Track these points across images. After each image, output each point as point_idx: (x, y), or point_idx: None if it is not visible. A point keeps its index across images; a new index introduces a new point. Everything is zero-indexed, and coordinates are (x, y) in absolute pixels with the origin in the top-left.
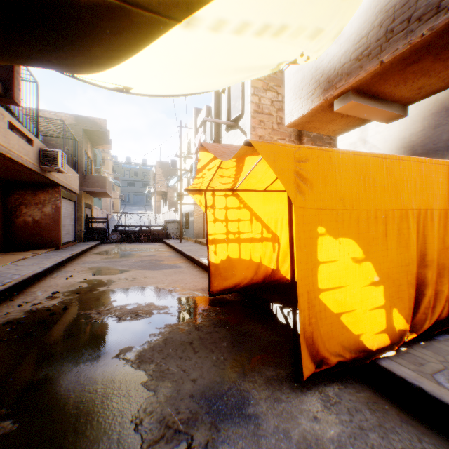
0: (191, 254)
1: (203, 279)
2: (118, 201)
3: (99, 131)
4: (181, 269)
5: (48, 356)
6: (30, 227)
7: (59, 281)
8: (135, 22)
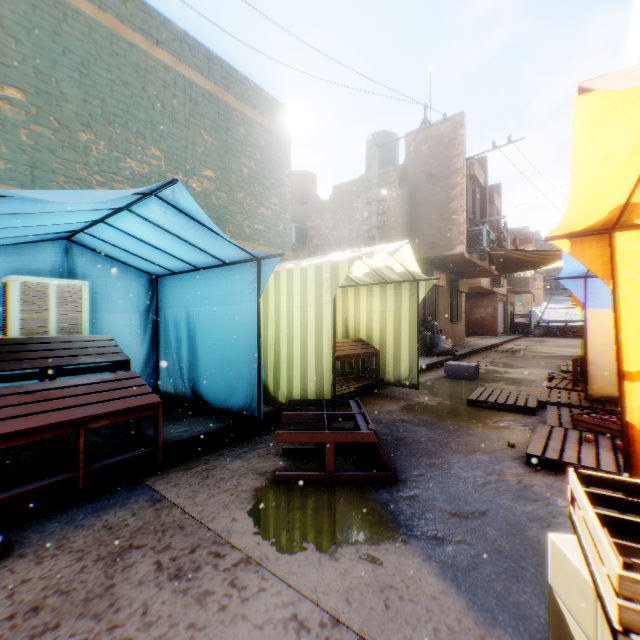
0: None
1: None
2: (540, 292)
3: (522, 238)
4: None
5: (520, 353)
6: (478, 322)
7: (509, 346)
8: (545, 263)
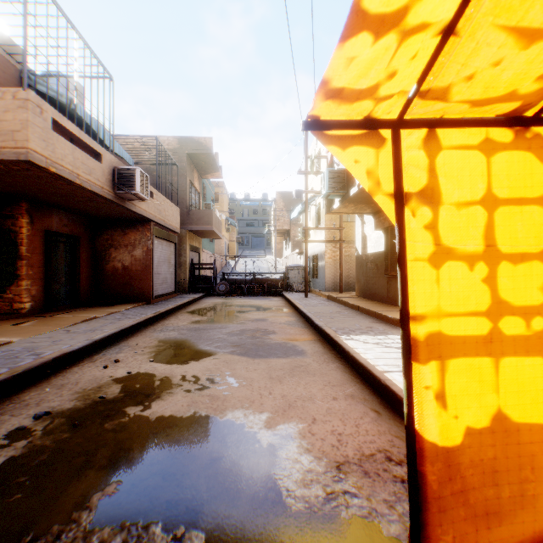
0: (322, 323)
1: (356, 406)
2: (235, 244)
3: (205, 153)
4: (304, 358)
5: None
6: (119, 275)
7: (88, 373)
8: None
